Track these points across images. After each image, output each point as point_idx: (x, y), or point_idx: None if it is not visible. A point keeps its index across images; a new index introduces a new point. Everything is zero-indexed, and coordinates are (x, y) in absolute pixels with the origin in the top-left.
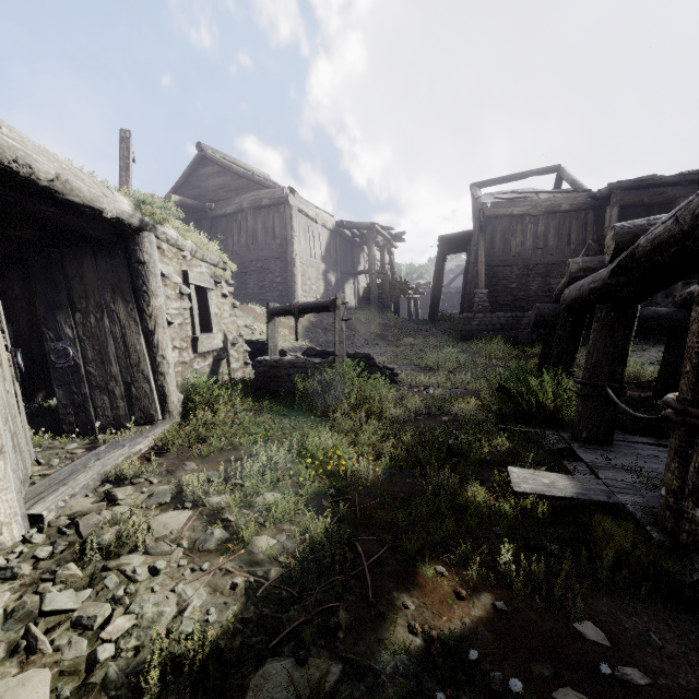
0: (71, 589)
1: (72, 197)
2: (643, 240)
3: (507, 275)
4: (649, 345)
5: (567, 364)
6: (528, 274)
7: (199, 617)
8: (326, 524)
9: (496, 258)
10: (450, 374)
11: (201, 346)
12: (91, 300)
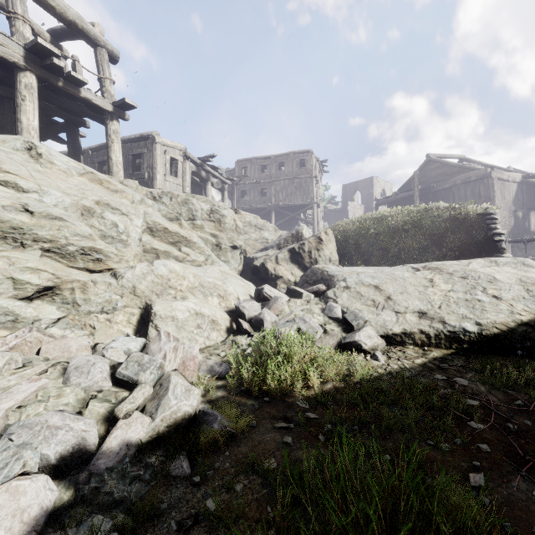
0: None
1: None
2: None
3: None
4: None
5: None
6: None
7: None
8: None
9: None
10: None
11: None
12: None
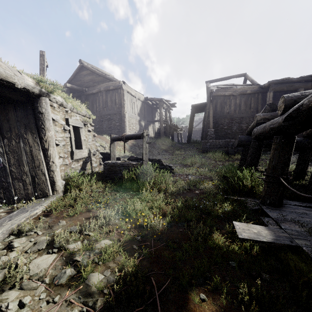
0: None
1: None
2: (306, 101)
3: (222, 123)
4: None
5: (255, 164)
6: (232, 122)
7: None
8: (134, 263)
9: (217, 115)
10: (198, 168)
11: (75, 156)
12: (13, 132)
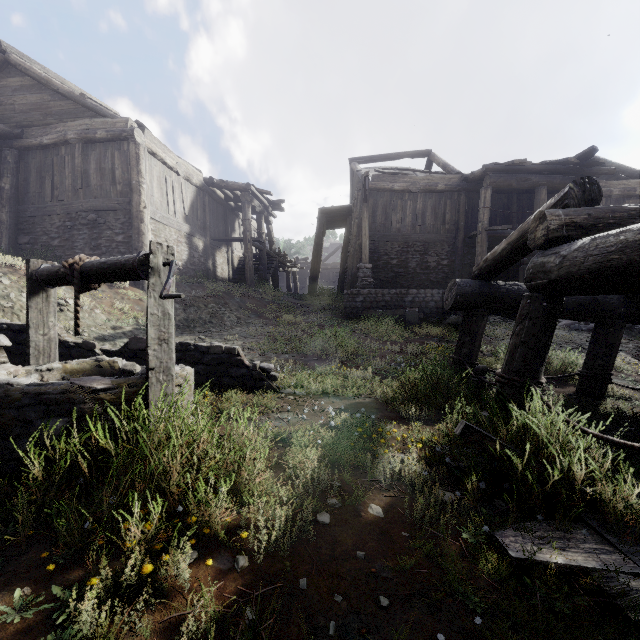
0: None
1: None
2: None
3: (388, 251)
4: None
5: (537, 371)
6: (407, 251)
7: None
8: None
9: (378, 232)
10: (345, 367)
11: None
12: None
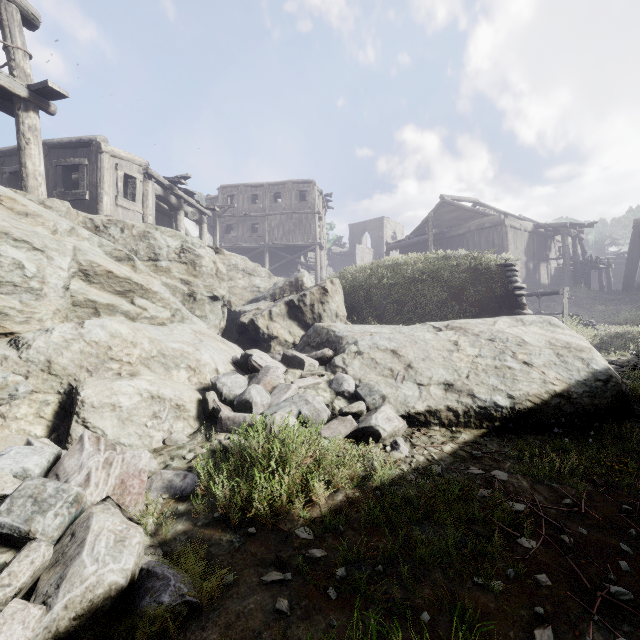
0: None
1: None
2: None
3: None
4: None
5: None
6: None
7: None
8: None
9: None
10: (634, 326)
11: None
12: None
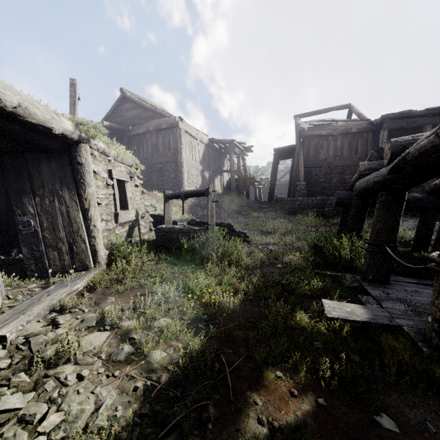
0: (20, 392)
1: (30, 119)
2: (412, 149)
3: (317, 173)
4: (407, 218)
5: (357, 230)
6: (330, 172)
7: (110, 413)
8: (200, 341)
9: (310, 162)
10: (282, 236)
11: (120, 219)
12: (46, 189)
